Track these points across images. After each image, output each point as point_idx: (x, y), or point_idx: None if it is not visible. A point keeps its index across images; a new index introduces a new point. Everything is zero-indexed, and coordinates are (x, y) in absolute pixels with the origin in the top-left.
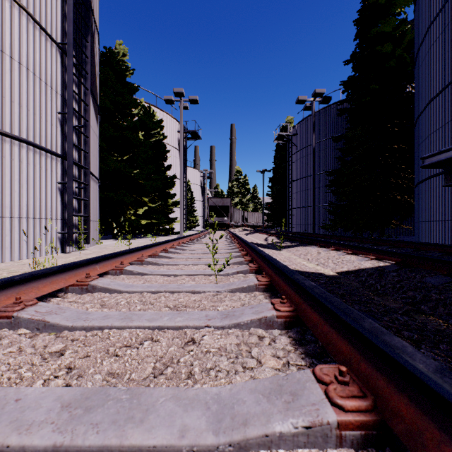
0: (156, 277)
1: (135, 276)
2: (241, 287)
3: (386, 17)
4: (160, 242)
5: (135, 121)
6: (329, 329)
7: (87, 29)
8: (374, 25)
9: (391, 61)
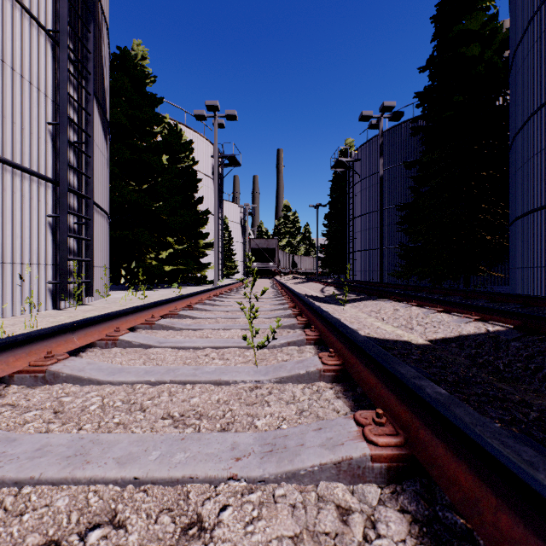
0: (166, 351)
1: (134, 350)
2: (296, 374)
3: (472, 12)
4: (182, 296)
5: (157, 141)
6: (524, 534)
7: (90, 15)
8: (457, 22)
9: (479, 67)
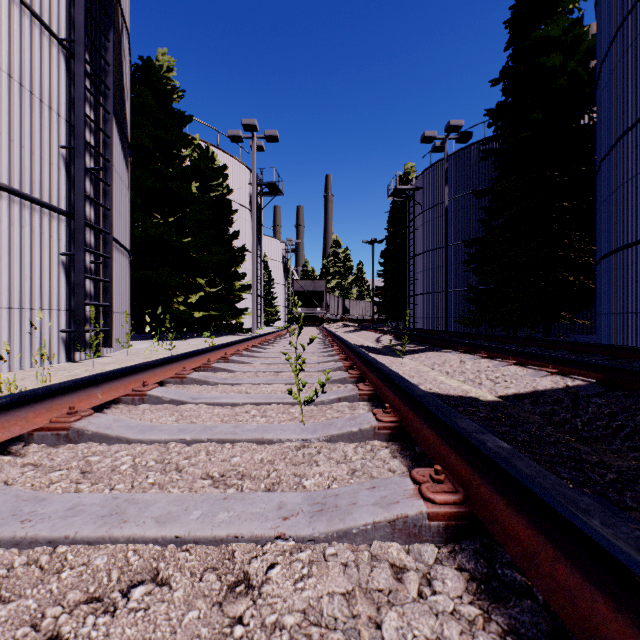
0: (200, 408)
1: (165, 406)
2: (348, 431)
3: (553, 15)
4: (217, 346)
5: (186, 167)
6: (579, 582)
7: (109, 21)
8: (535, 27)
9: (561, 79)
